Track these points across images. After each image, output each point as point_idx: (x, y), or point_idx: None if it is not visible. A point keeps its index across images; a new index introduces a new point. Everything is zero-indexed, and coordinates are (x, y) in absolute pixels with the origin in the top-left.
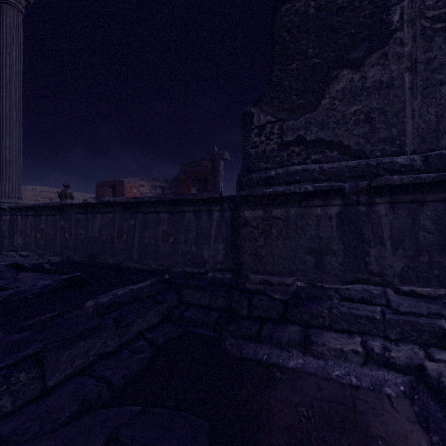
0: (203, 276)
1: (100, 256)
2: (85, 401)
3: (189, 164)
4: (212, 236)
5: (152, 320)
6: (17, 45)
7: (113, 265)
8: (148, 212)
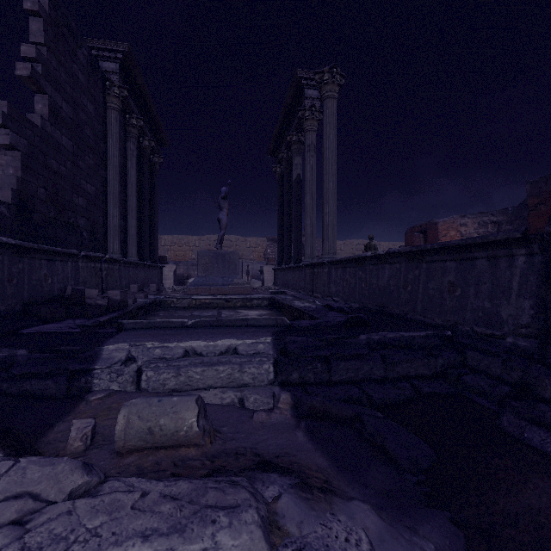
0: (498, 340)
1: (387, 305)
2: (350, 397)
3: (545, 178)
4: (513, 289)
5: (421, 370)
6: (332, 128)
7: (398, 316)
8: (433, 260)
